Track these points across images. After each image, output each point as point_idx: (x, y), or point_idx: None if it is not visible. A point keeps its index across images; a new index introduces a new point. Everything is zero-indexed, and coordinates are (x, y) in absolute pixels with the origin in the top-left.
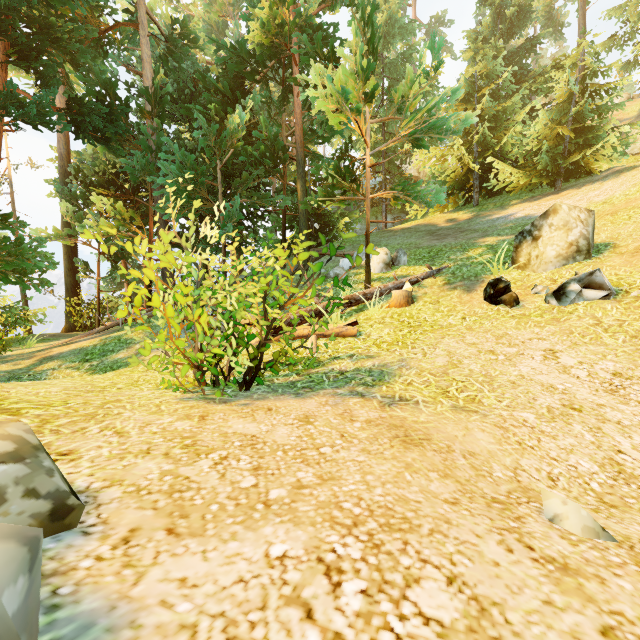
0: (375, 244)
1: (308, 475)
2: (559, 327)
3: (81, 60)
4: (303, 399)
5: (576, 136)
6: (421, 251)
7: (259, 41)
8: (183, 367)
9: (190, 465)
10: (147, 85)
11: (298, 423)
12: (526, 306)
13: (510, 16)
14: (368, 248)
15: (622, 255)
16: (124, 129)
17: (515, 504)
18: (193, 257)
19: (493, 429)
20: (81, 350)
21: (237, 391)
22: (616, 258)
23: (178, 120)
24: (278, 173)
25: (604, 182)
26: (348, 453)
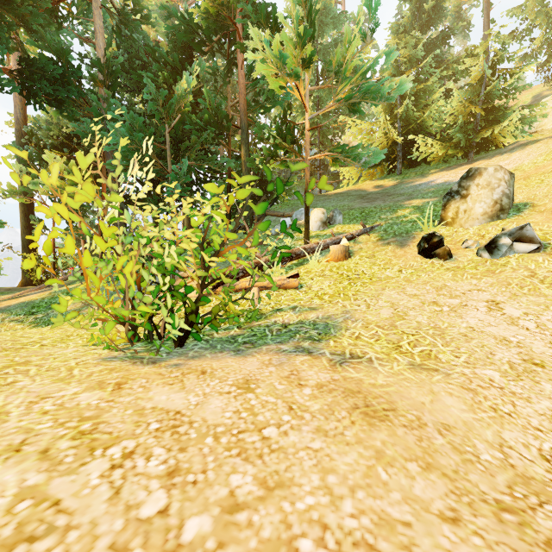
0: (312, 206)
1: (246, 480)
2: (496, 279)
3: (33, 25)
4: (243, 357)
5: (486, 114)
6: (354, 212)
7: (205, 13)
8: (107, 322)
9: (72, 473)
10: (100, 54)
11: (236, 391)
12: (459, 259)
13: (428, 10)
14: (318, 184)
15: (542, 213)
16: (76, 94)
17: (529, 511)
18: (118, 197)
19: (461, 392)
20: (28, 303)
21: (172, 347)
22: (537, 215)
23: (131, 90)
24: (223, 139)
25: (512, 153)
26: (299, 436)
